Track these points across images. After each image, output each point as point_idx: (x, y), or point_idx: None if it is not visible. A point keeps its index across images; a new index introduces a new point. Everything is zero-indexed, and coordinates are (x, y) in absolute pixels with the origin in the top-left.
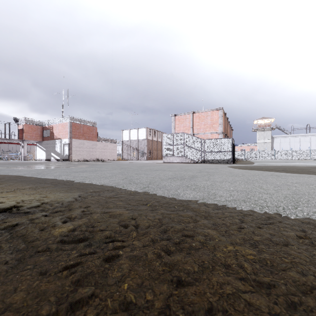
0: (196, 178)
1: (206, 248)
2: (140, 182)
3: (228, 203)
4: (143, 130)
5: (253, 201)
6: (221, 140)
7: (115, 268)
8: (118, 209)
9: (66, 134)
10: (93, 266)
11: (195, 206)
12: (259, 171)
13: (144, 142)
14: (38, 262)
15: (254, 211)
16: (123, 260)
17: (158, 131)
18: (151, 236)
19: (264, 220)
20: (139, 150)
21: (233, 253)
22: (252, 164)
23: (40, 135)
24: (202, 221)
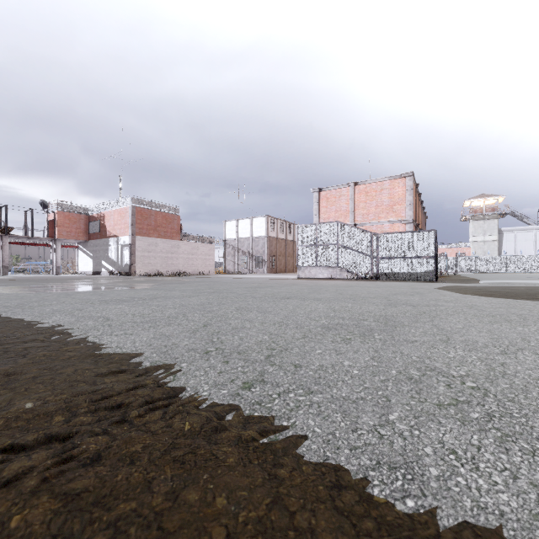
0: (406, 331)
1: None
2: (239, 350)
3: None
4: (262, 220)
5: None
6: (412, 235)
7: None
8: None
9: (126, 228)
10: None
11: None
12: (537, 303)
13: (263, 242)
14: None
15: None
16: None
17: (288, 222)
18: None
19: None
20: (254, 256)
21: None
22: (476, 282)
23: (84, 230)
24: None
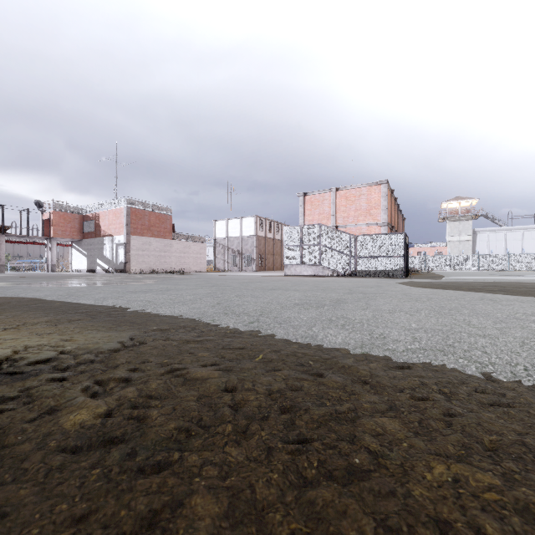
0: (345, 305)
1: (385, 470)
2: (244, 312)
3: (412, 355)
4: (251, 220)
5: (461, 351)
6: (385, 237)
7: (179, 527)
8: (200, 367)
9: (121, 228)
10: (130, 519)
11: (349, 361)
12: (457, 292)
13: (252, 241)
14: (13, 501)
15: (467, 373)
16: (201, 501)
17: (276, 222)
18: (263, 435)
19: (493, 395)
20: (243, 254)
21: (449, 485)
22: (439, 278)
23: (79, 230)
24: (366, 397)
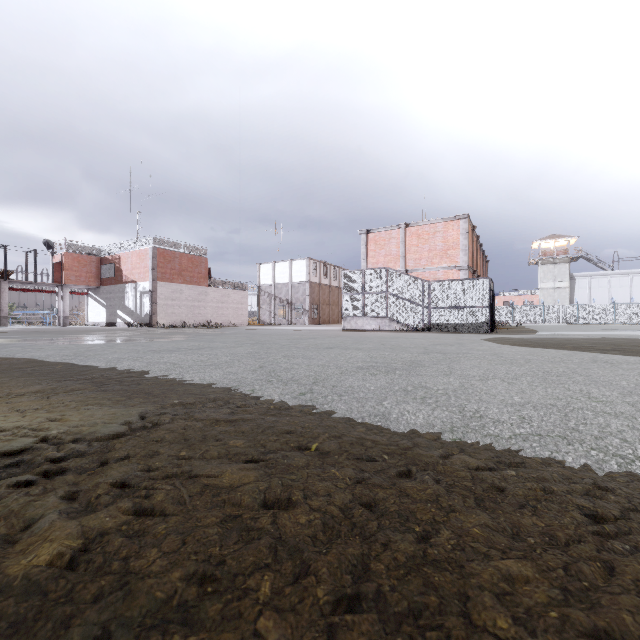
0: (422, 369)
1: None
2: (293, 379)
3: (523, 444)
4: (302, 263)
5: (591, 439)
6: (466, 283)
7: None
8: (230, 464)
9: (146, 272)
10: None
11: (437, 453)
12: (559, 351)
13: (303, 289)
14: None
15: (606, 473)
16: None
17: (333, 266)
18: (320, 597)
19: None
20: (293, 304)
21: None
22: (532, 333)
23: (96, 275)
24: (473, 518)
